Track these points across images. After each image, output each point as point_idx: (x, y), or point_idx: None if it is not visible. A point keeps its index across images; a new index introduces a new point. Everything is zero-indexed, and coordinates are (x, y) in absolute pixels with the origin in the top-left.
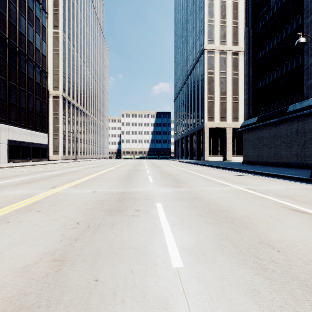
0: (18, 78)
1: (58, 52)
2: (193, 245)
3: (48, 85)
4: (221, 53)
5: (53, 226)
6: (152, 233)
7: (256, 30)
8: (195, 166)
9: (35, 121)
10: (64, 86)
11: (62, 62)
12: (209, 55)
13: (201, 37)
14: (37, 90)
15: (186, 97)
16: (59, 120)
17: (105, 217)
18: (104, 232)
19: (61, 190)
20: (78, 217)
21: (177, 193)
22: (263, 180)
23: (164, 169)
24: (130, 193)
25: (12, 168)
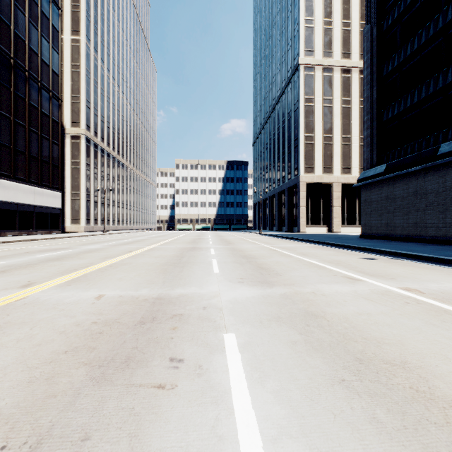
0: (13, 106)
1: (79, 70)
2: None
3: (63, 119)
4: (324, 70)
5: None
6: None
7: (383, 29)
8: (287, 243)
9: (42, 172)
10: (87, 120)
11: (84, 84)
12: (307, 73)
13: (294, 46)
14: (45, 125)
15: (271, 137)
16: (81, 171)
17: (79, 392)
18: None
19: (36, 293)
20: (4, 395)
21: (268, 302)
22: (417, 268)
23: (239, 247)
24: (172, 302)
25: None
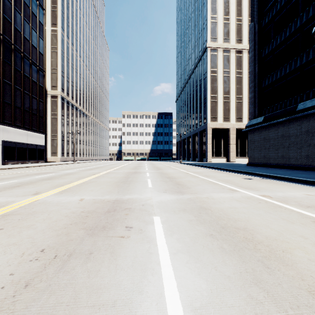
0: (13, 76)
1: (57, 50)
2: (207, 298)
3: (46, 84)
4: (224, 51)
5: (5, 257)
6: (144, 271)
7: (262, 25)
8: (198, 169)
9: (32, 121)
10: (62, 85)
11: (60, 60)
12: (212, 53)
13: (204, 34)
14: (34, 89)
15: (188, 97)
16: (58, 120)
17: (83, 239)
18: (74, 268)
19: (43, 198)
20: (47, 240)
21: (180, 202)
22: (275, 184)
23: (165, 171)
24: (124, 202)
25: (4, 171)
